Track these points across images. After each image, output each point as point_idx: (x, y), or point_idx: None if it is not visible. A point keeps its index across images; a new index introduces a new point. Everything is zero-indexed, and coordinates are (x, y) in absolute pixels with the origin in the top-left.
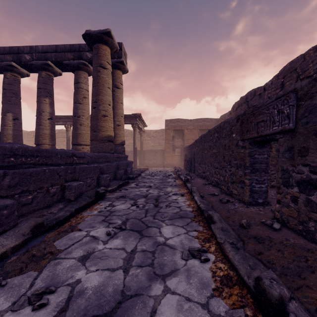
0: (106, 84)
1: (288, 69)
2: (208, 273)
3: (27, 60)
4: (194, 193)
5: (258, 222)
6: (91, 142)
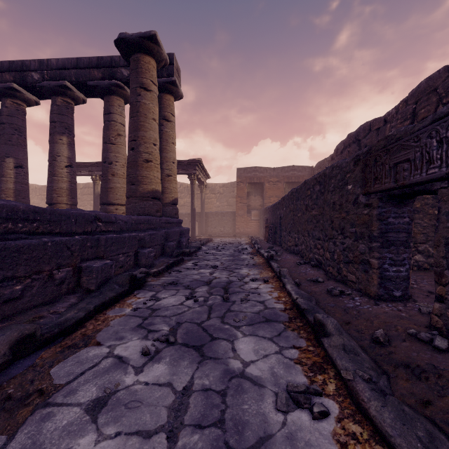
0: (150, 114)
1: (423, 89)
2: (332, 446)
3: (36, 81)
4: (285, 279)
5: (404, 333)
6: (128, 201)
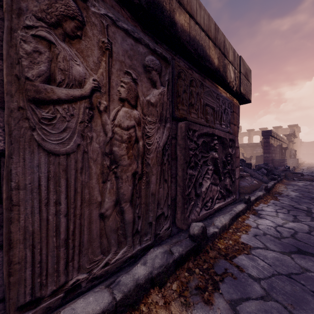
0: (298, 141)
1: None
2: None
3: None
4: None
5: None
6: None
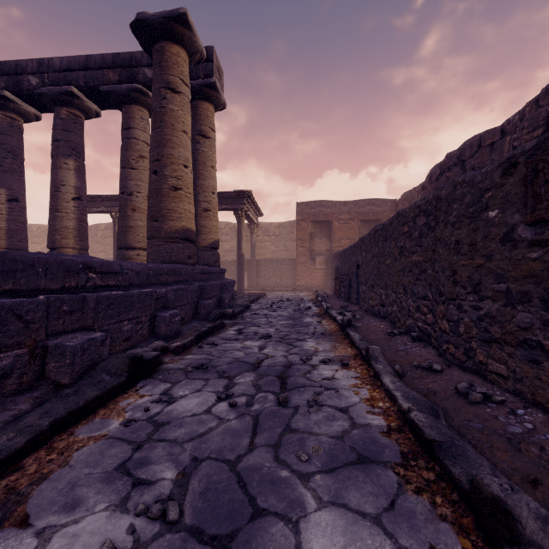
0: (179, 124)
1: None
2: None
3: (34, 87)
4: (378, 365)
5: None
6: (149, 243)
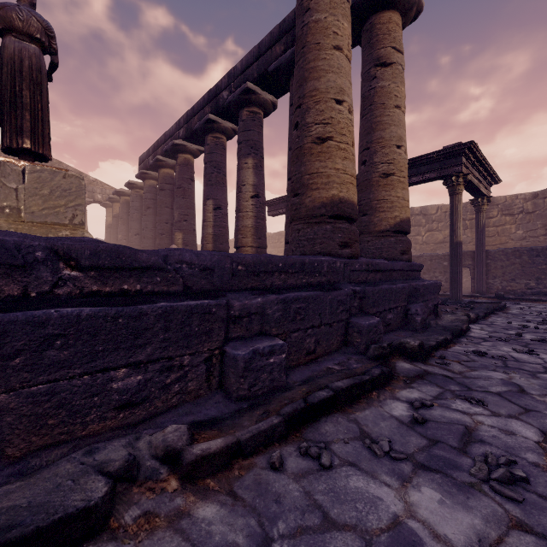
0: (328, 38)
1: None
2: None
3: (225, 100)
4: None
5: None
6: (290, 228)
